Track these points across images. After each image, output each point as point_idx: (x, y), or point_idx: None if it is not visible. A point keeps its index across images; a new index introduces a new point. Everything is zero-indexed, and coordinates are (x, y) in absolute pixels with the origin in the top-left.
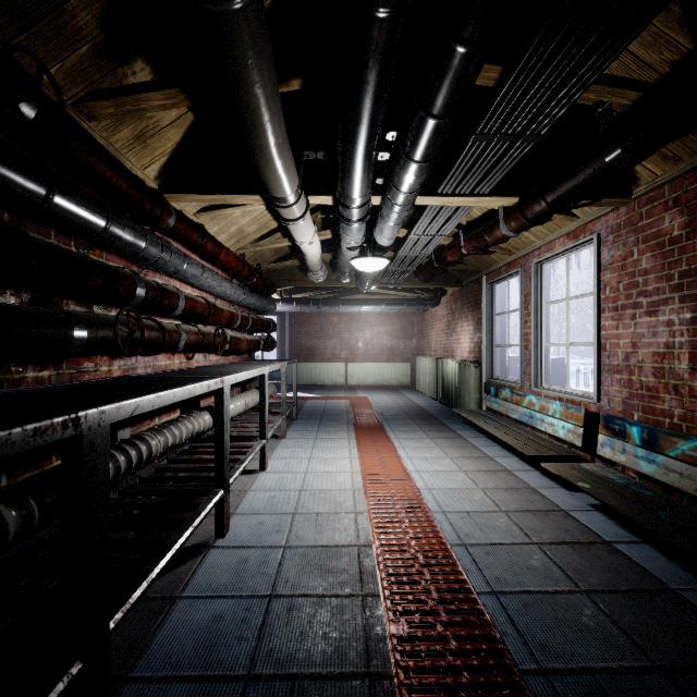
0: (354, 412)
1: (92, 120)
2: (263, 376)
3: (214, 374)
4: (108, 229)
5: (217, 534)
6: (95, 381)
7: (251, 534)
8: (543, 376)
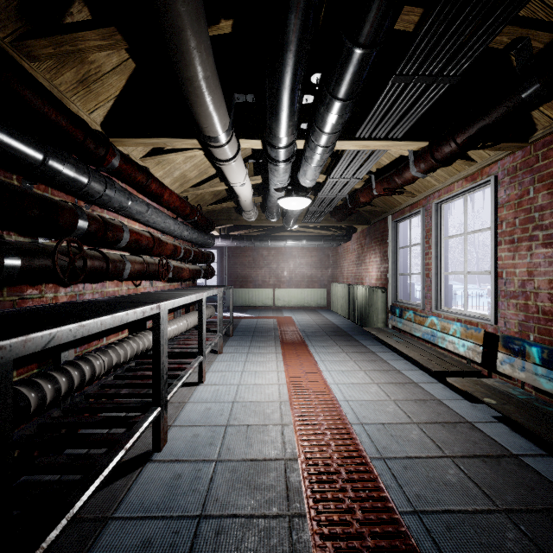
0: (280, 329)
1: (32, 60)
2: (201, 300)
3: (153, 299)
4: (46, 163)
5: (154, 448)
6: (35, 308)
7: (186, 447)
8: (443, 300)
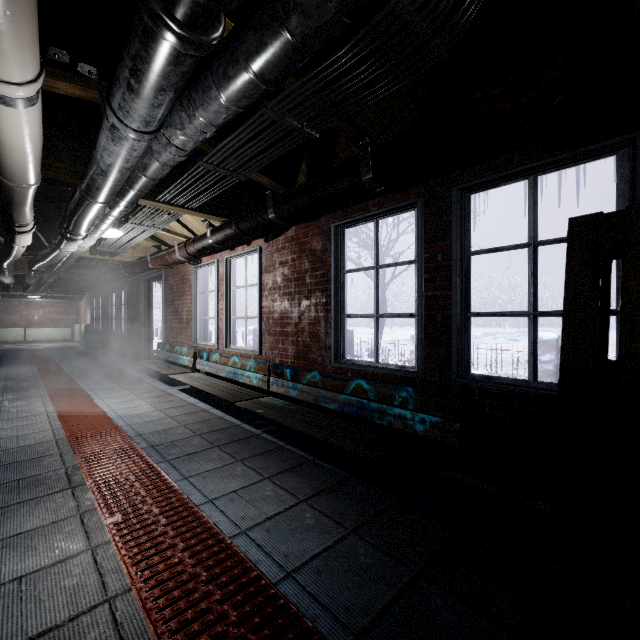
0: (30, 347)
1: None
2: None
3: None
4: None
5: None
6: None
7: None
8: (100, 328)
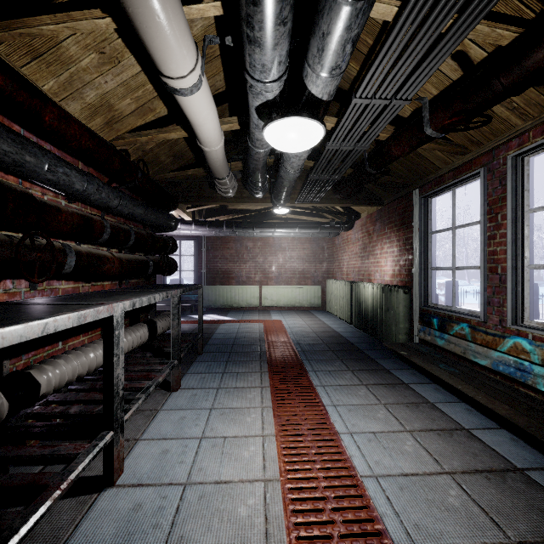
0: (268, 340)
1: None
2: (109, 319)
3: None
4: None
5: None
6: None
7: None
8: (527, 309)
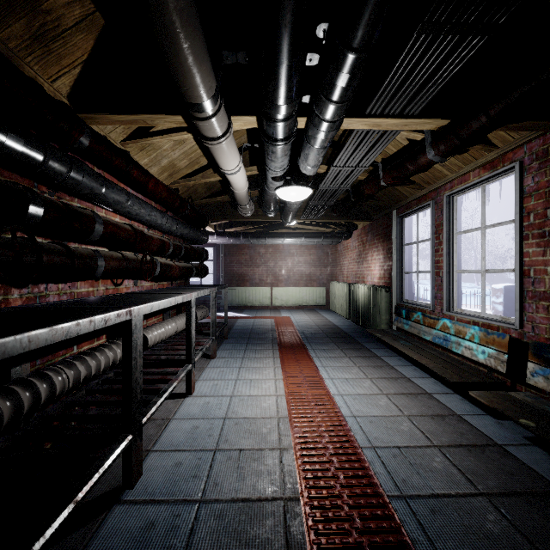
0: (278, 330)
1: None
2: (189, 302)
3: (128, 302)
4: None
5: (124, 484)
6: None
7: (164, 481)
8: (455, 300)
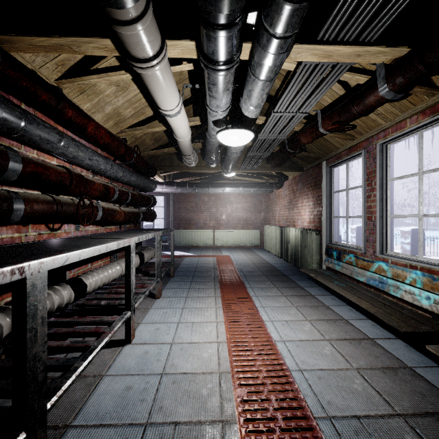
0: (219, 268)
1: None
2: (128, 247)
3: (39, 252)
4: None
5: None
6: None
7: None
8: (389, 244)
